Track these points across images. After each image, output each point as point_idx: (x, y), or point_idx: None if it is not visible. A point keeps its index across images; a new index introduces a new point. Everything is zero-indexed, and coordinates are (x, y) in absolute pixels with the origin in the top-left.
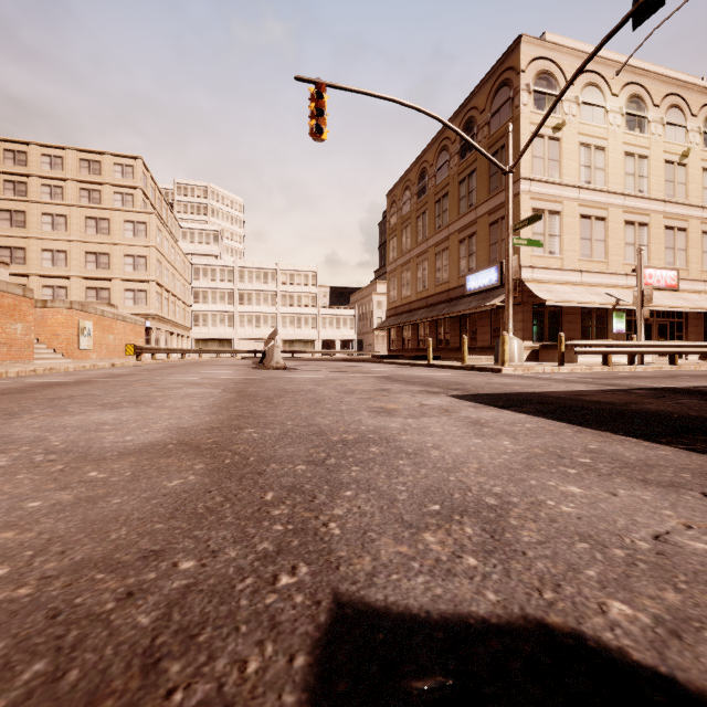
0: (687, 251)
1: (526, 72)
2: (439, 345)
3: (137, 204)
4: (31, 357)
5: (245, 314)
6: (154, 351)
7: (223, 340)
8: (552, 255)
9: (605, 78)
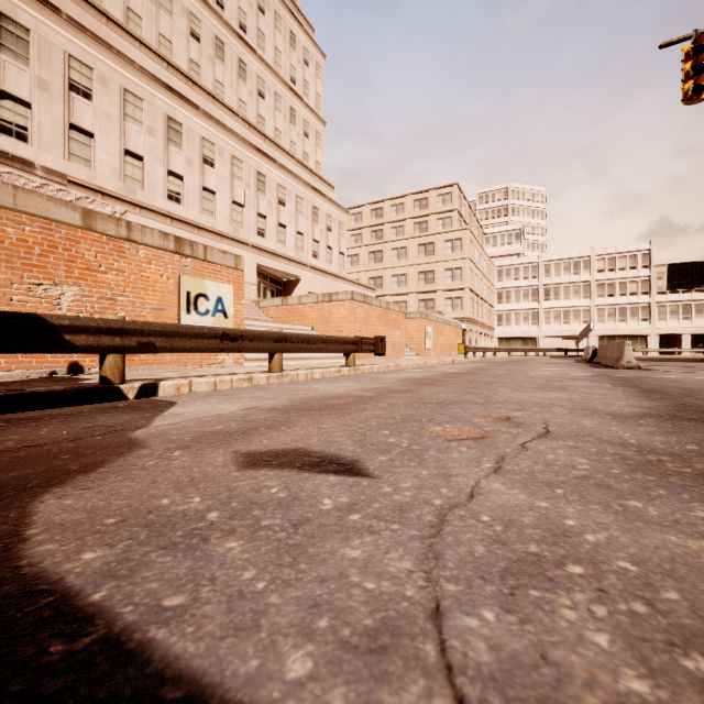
0: None
1: None
2: None
3: (454, 224)
4: (402, 354)
5: (551, 310)
6: (475, 350)
7: (526, 339)
8: None
9: None
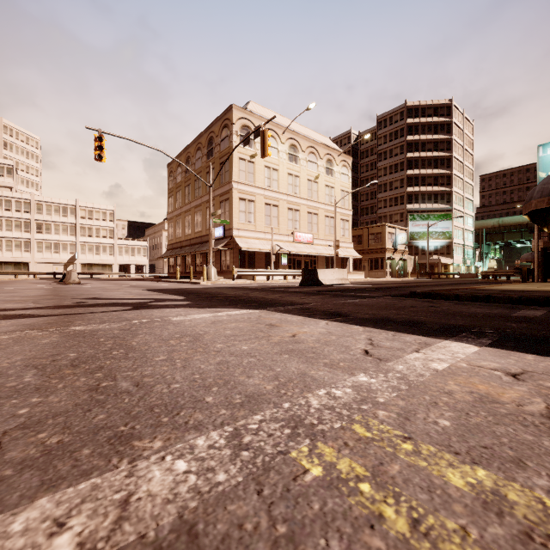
0: (318, 225)
1: (236, 124)
2: (197, 270)
3: None
4: None
5: (44, 241)
6: None
7: (19, 263)
8: (250, 223)
9: (278, 134)
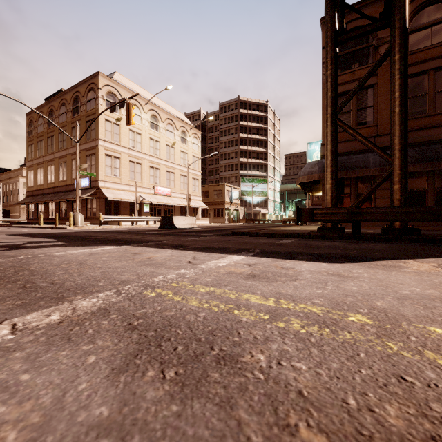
0: (175, 181)
1: (102, 89)
2: (61, 216)
3: None
4: None
5: None
6: None
7: None
8: (116, 177)
9: (141, 104)
